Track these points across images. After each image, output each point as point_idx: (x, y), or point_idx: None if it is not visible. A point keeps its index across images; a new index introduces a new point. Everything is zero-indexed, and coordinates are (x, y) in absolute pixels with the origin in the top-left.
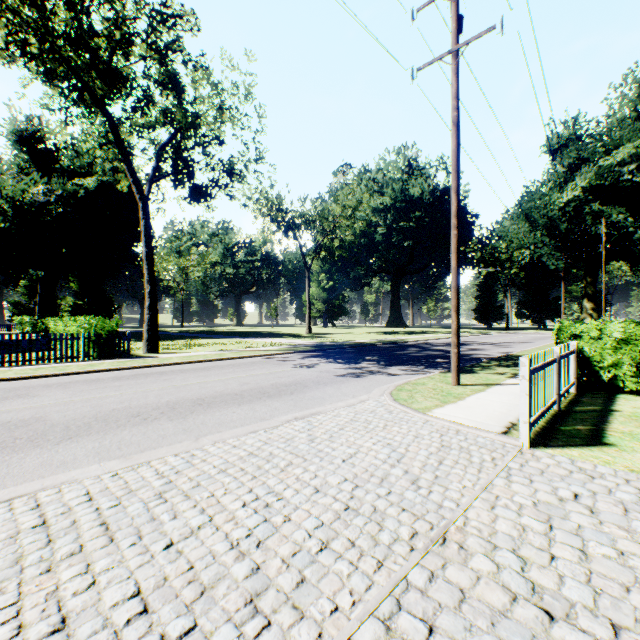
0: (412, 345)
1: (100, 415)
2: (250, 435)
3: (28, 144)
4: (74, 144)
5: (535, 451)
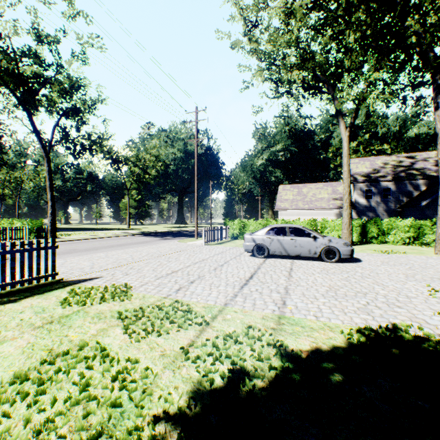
0: (188, 231)
1: (93, 248)
2: (144, 247)
3: None
4: None
5: (205, 245)
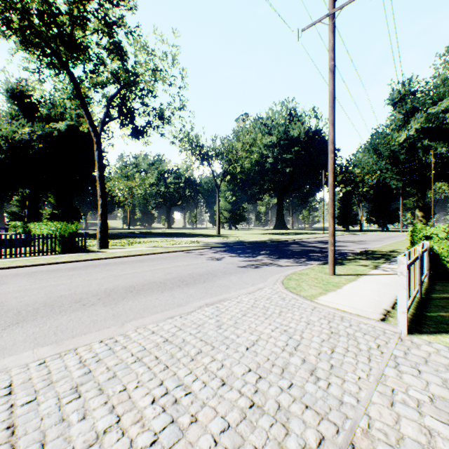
0: (293, 243)
1: (49, 301)
2: (167, 321)
3: (18, 99)
4: (51, 99)
5: (413, 338)
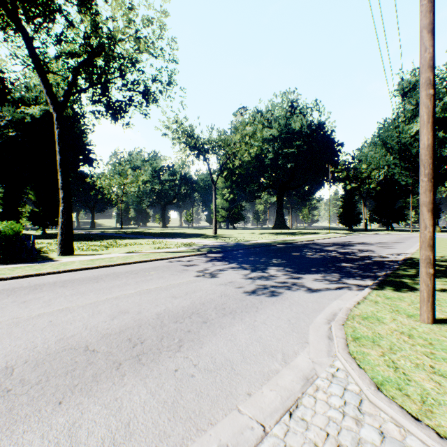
0: (304, 245)
1: None
2: None
3: None
4: (26, 82)
5: None
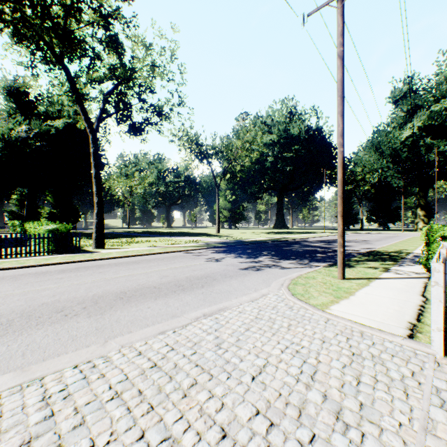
0: (295, 242)
1: (27, 310)
2: (158, 337)
3: (15, 96)
4: (49, 96)
5: None
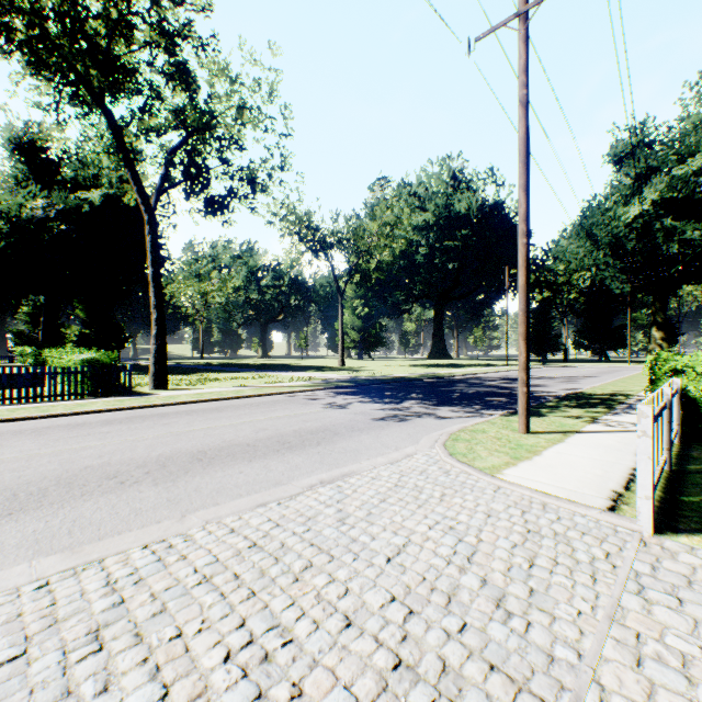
0: (460, 380)
1: (65, 476)
2: (257, 510)
3: (27, 153)
4: (78, 154)
5: (664, 540)
